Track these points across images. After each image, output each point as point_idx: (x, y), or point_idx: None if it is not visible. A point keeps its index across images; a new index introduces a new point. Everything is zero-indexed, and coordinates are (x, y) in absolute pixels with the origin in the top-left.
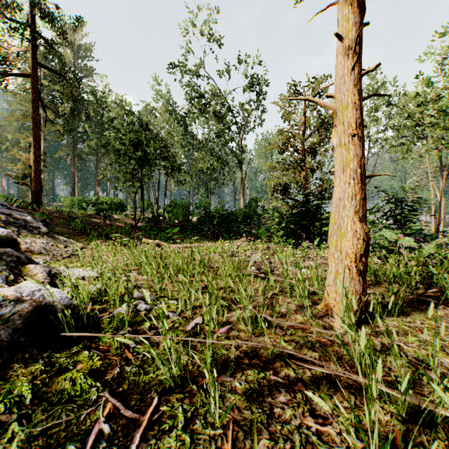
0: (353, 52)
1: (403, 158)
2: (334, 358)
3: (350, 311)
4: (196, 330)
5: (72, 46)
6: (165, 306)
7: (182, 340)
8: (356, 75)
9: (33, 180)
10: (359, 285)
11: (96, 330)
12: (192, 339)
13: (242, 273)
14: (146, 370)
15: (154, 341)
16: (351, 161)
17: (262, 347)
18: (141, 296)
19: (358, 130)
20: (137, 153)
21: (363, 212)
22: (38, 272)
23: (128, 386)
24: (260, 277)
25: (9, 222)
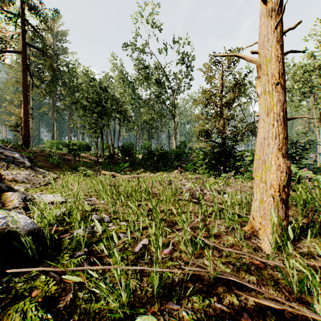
0: (276, 14)
1: (295, 111)
2: (271, 283)
3: (287, 240)
4: (143, 251)
5: (51, 31)
6: (115, 235)
7: (131, 261)
8: (278, 33)
9: (23, 128)
10: (282, 212)
11: (57, 250)
12: (141, 267)
13: (178, 198)
14: (97, 295)
15: (107, 262)
16: (274, 105)
17: (206, 274)
18: (98, 218)
19: (280, 80)
20: (98, 108)
21: (285, 149)
22: (14, 198)
23: (78, 316)
24: (192, 201)
25: (1, 158)
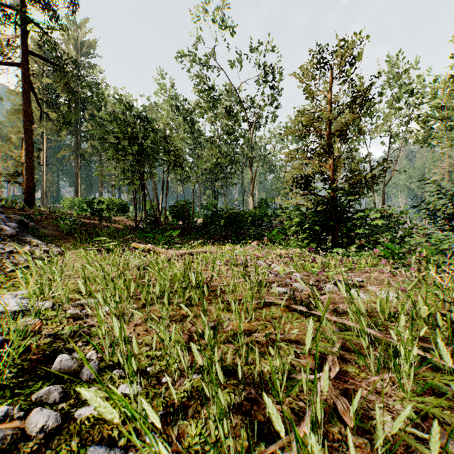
0: None
1: (448, 146)
2: None
3: None
4: None
5: (68, 34)
6: None
7: None
8: None
9: (25, 178)
10: None
11: None
12: None
13: (263, 301)
14: None
15: None
16: None
17: None
18: (67, 367)
19: None
20: (135, 148)
21: None
22: None
23: None
24: (293, 307)
25: None
